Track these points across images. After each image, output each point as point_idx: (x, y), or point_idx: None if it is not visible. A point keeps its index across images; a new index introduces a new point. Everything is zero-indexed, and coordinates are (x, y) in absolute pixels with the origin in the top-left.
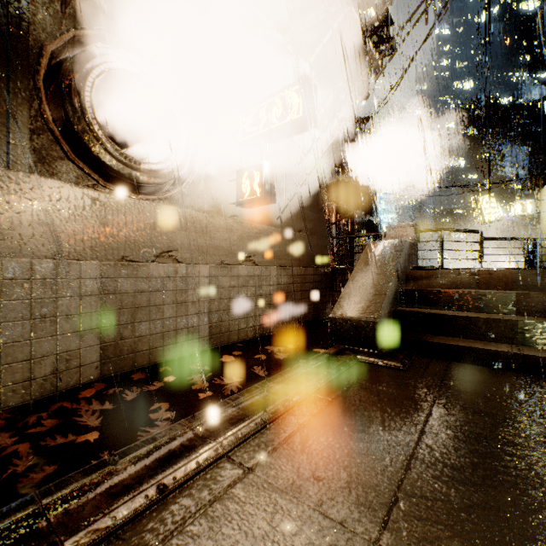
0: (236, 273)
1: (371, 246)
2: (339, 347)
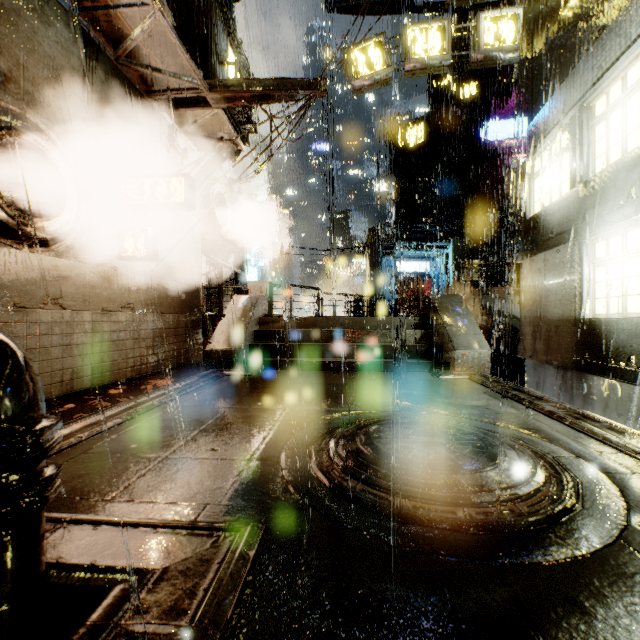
0: (117, 319)
1: (236, 299)
2: (212, 370)
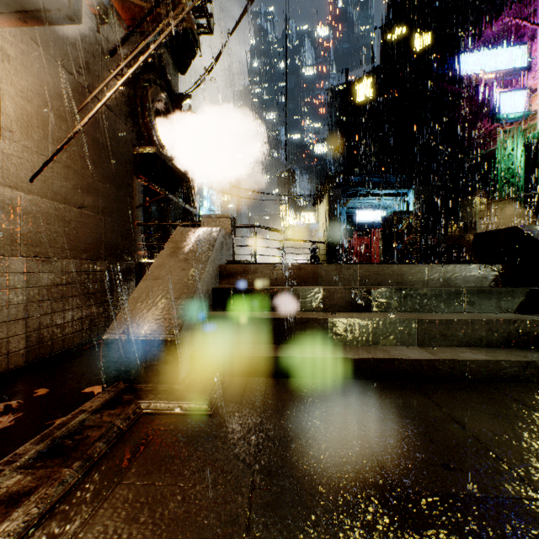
0: None
1: (180, 234)
2: (115, 390)
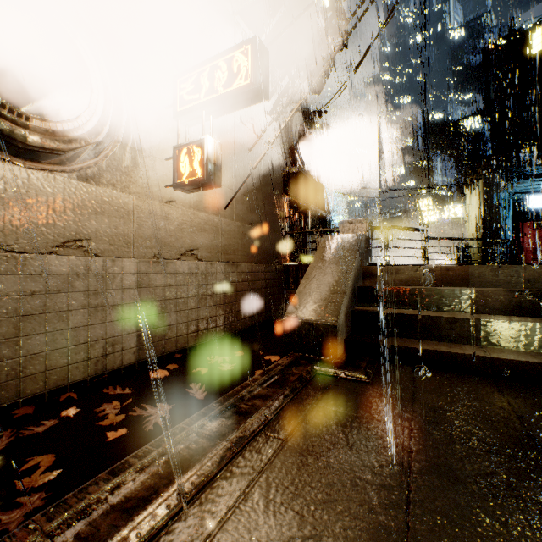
0: (174, 269)
1: (327, 241)
2: (293, 356)
